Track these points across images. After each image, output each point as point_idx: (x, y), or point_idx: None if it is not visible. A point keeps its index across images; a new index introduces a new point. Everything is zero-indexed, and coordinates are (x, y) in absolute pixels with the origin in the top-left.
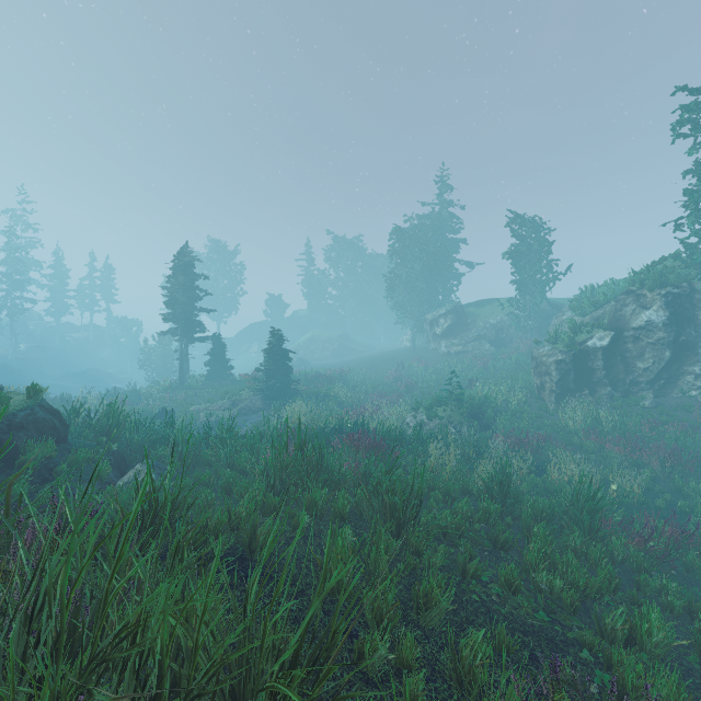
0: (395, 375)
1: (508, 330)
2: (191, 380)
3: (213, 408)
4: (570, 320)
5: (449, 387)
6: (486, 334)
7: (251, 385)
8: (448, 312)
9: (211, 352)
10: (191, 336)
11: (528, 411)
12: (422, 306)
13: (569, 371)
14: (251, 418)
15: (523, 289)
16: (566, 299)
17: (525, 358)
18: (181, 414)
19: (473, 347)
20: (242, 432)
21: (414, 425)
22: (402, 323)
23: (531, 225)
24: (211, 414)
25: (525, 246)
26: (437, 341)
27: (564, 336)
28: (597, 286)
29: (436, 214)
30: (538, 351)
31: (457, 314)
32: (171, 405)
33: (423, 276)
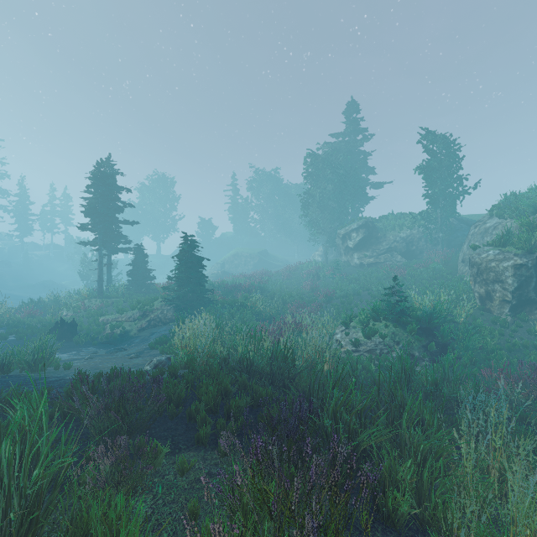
0: (312, 285)
1: (418, 242)
2: (111, 290)
3: (121, 318)
4: (523, 219)
5: (369, 296)
6: (397, 247)
7: (165, 294)
8: (360, 227)
9: (133, 262)
10: (113, 247)
11: (485, 326)
12: (333, 223)
13: (530, 278)
14: (159, 331)
15: (434, 203)
16: (468, 215)
17: (443, 268)
18: (86, 325)
19: (385, 259)
20: (140, 349)
21: (346, 344)
22: (314, 240)
23: (442, 141)
24: (117, 326)
25: (436, 162)
26: (349, 253)
27: (520, 237)
28: (520, 194)
29: (345, 142)
30: (480, 255)
31: (368, 229)
32: (82, 315)
33: (334, 196)
